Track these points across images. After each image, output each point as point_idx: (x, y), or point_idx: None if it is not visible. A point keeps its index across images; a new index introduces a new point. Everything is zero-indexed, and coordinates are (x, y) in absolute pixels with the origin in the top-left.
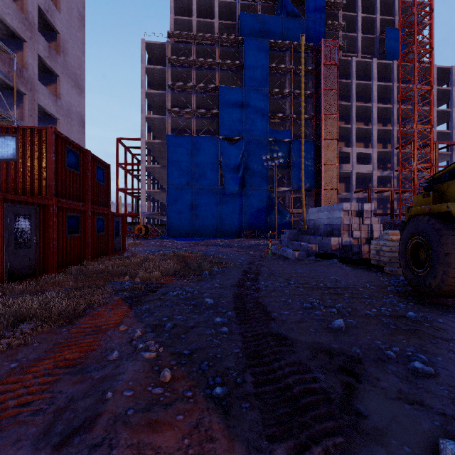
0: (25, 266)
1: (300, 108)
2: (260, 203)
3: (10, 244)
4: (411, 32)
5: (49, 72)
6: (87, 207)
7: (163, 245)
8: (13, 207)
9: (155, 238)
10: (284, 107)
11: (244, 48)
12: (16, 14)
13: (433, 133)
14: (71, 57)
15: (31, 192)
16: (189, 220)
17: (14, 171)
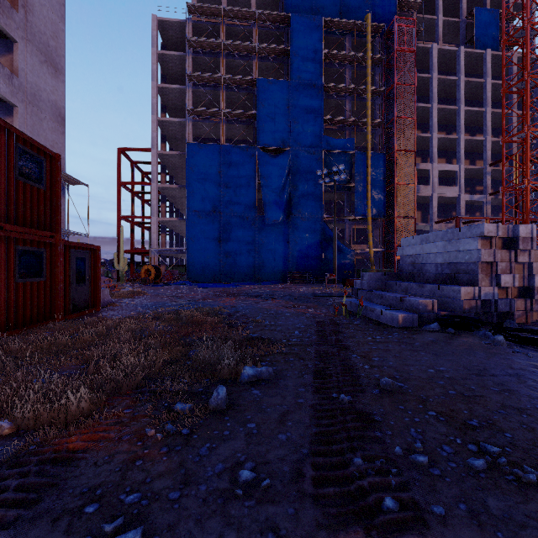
0: None
1: (364, 110)
2: (312, 236)
3: None
4: (508, 14)
5: (1, 35)
6: None
7: (174, 295)
8: None
9: (167, 284)
10: (342, 110)
11: (290, 28)
12: None
13: (537, 145)
14: (39, 19)
15: None
16: (216, 259)
17: None
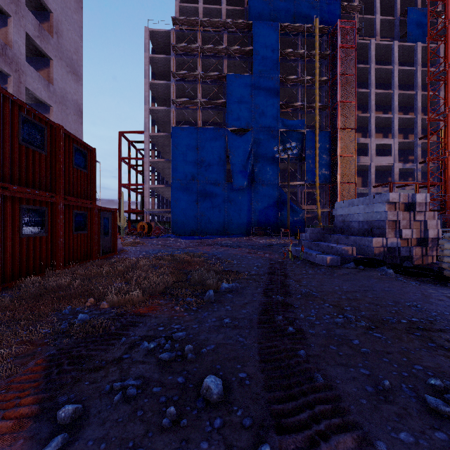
0: None
1: (313, 96)
2: (270, 199)
3: None
4: (436, 11)
5: (41, 55)
6: (58, 199)
7: (165, 245)
8: None
9: (158, 236)
10: (295, 96)
11: (253, 33)
12: None
13: None
14: (66, 40)
15: None
16: (194, 217)
17: None
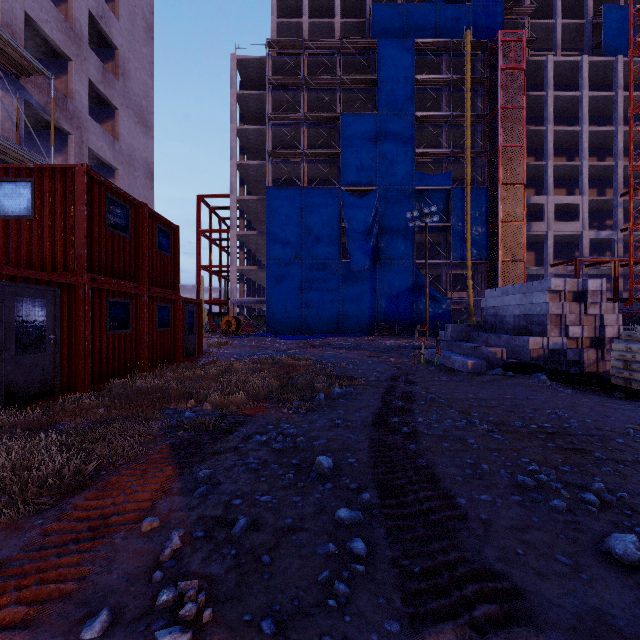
0: (36, 381)
1: (464, 139)
2: (402, 284)
3: (8, 346)
4: None
5: (104, 104)
6: (142, 290)
7: (260, 346)
8: (14, 288)
9: (249, 335)
10: (438, 140)
11: (378, 55)
12: (58, 22)
13: None
14: (134, 83)
15: (53, 265)
16: (298, 310)
17: (29, 234)
